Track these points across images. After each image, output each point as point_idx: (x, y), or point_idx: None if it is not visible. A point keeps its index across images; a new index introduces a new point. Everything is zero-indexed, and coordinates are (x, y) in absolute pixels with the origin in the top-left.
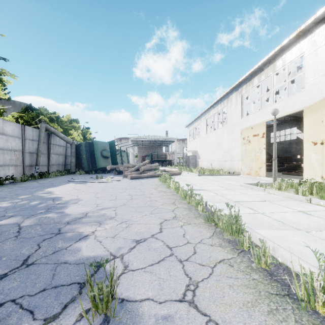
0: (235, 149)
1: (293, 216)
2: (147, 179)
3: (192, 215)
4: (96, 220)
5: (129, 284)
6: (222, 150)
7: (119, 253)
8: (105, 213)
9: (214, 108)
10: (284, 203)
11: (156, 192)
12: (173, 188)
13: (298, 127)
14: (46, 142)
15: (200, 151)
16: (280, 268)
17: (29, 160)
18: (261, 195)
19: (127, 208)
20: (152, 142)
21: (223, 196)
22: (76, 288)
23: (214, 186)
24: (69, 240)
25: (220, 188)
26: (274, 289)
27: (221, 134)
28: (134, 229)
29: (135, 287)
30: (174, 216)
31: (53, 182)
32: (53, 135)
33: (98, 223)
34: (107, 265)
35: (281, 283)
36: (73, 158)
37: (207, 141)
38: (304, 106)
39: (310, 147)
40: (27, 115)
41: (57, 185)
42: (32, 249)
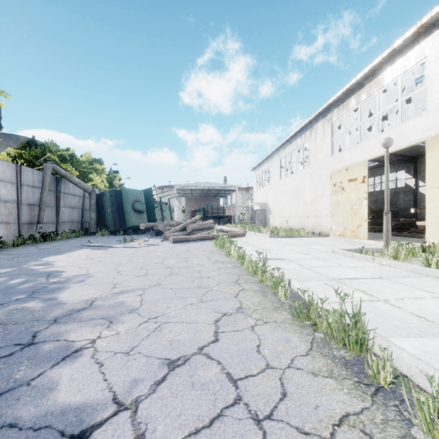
0: (322, 199)
1: (438, 305)
2: (197, 243)
3: (268, 303)
4: (106, 314)
5: None
6: (303, 201)
7: (131, 395)
8: (125, 300)
9: (291, 143)
10: (413, 282)
11: (209, 262)
12: (235, 257)
13: (407, 170)
14: (54, 190)
15: (271, 203)
16: None
17: (27, 215)
18: (370, 268)
19: (162, 292)
20: (204, 191)
21: (312, 270)
22: None
23: (295, 253)
24: (43, 361)
25: (305, 257)
26: None
27: (301, 179)
28: (168, 335)
29: None
30: (239, 306)
31: (60, 247)
32: (63, 180)
33: (107, 321)
34: (99, 435)
35: None
36: (93, 212)
37: (281, 190)
38: (426, 136)
39: (436, 196)
40: (28, 151)
41: (64, 251)
42: None
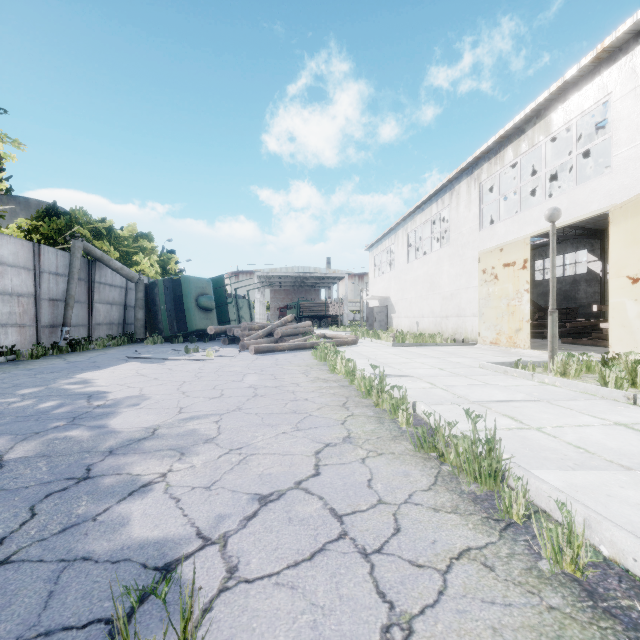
0: (467, 292)
1: (607, 434)
2: (289, 353)
3: (385, 432)
4: (175, 444)
5: (237, 625)
6: (440, 294)
7: (217, 530)
8: (197, 427)
9: (423, 211)
10: (580, 406)
11: (306, 380)
12: (342, 373)
13: (591, 249)
14: (86, 279)
15: (395, 296)
16: (609, 575)
17: (49, 314)
18: (527, 388)
19: (245, 418)
20: (299, 280)
21: (447, 390)
22: (99, 637)
23: (426, 368)
24: (106, 496)
25: (440, 373)
26: (610, 639)
27: (437, 262)
28: (256, 468)
29: (251, 635)
30: (346, 436)
31: (96, 360)
32: (98, 264)
33: (177, 453)
34: (186, 567)
35: (622, 621)
36: (140, 310)
37: (409, 278)
38: (611, 204)
39: (623, 288)
40: (47, 224)
41: (104, 365)
42: (15, 519)
